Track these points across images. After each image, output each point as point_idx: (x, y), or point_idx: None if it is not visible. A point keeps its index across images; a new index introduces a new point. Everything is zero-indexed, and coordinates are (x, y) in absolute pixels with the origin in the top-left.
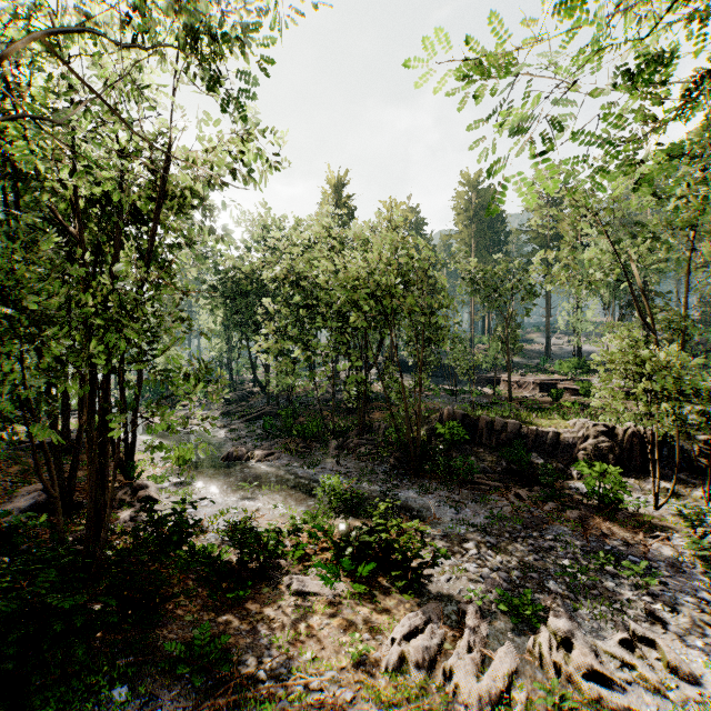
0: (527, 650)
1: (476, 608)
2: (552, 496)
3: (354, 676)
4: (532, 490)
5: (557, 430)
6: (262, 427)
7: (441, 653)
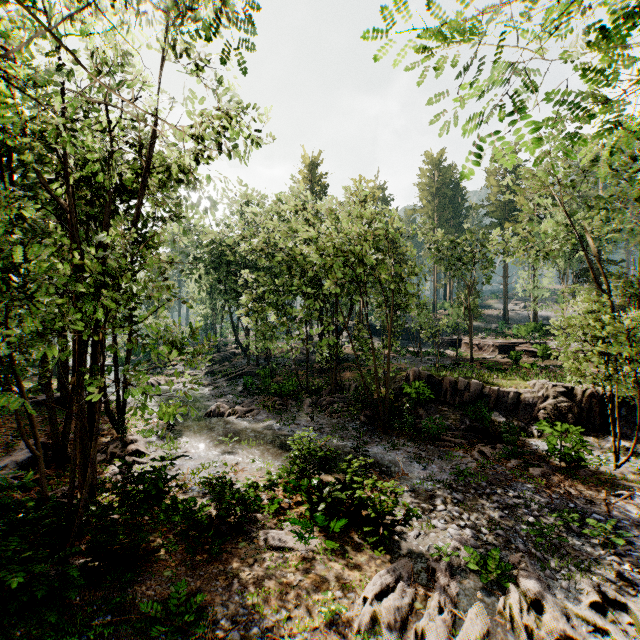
0: (497, 611)
1: (445, 565)
2: (514, 453)
3: (327, 636)
4: (495, 447)
5: (517, 390)
6: (243, 385)
7: (412, 613)
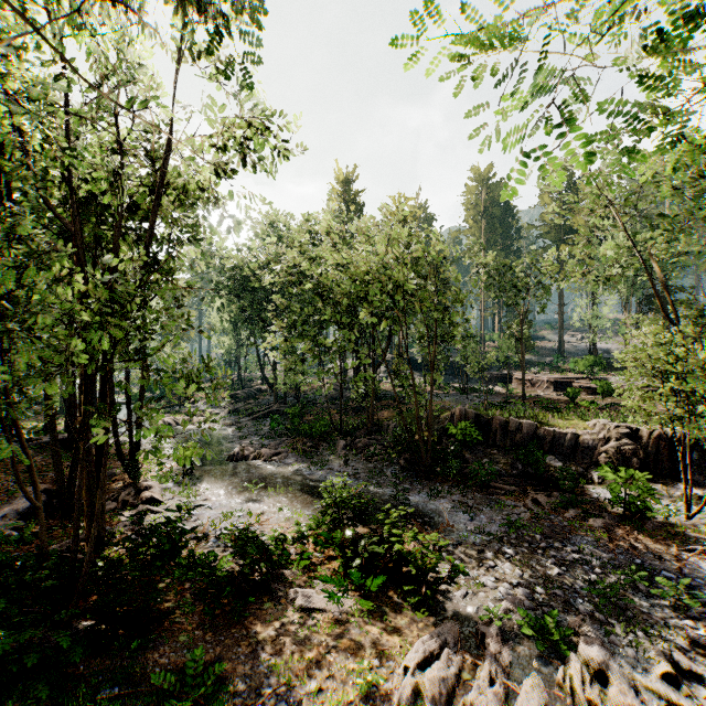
0: (556, 682)
1: (496, 630)
2: (573, 502)
3: None
4: (551, 495)
5: (575, 431)
6: (269, 425)
7: (459, 684)
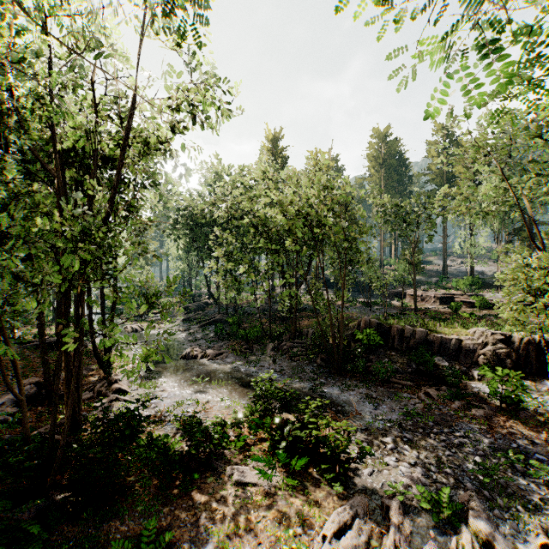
0: None
1: (398, 503)
2: (458, 395)
3: None
4: (440, 389)
5: (459, 337)
6: (214, 331)
7: None
